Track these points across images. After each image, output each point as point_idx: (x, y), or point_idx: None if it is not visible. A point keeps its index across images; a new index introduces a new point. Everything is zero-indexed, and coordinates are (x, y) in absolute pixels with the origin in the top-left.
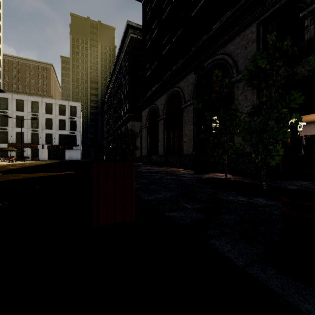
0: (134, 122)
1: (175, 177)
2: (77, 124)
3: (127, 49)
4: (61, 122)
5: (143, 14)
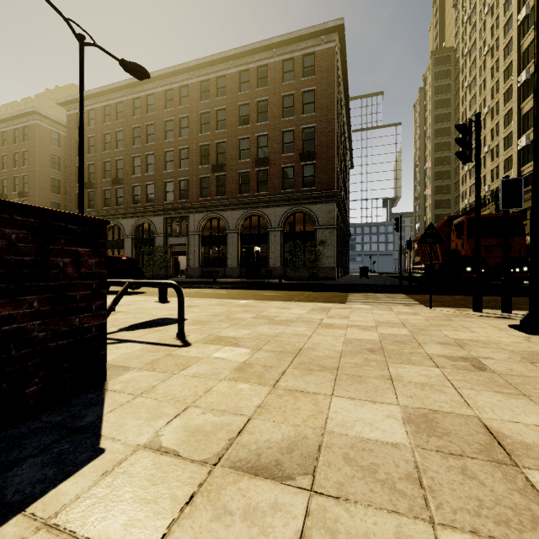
0: None
1: None
2: None
3: (24, 130)
4: None
5: (70, 127)
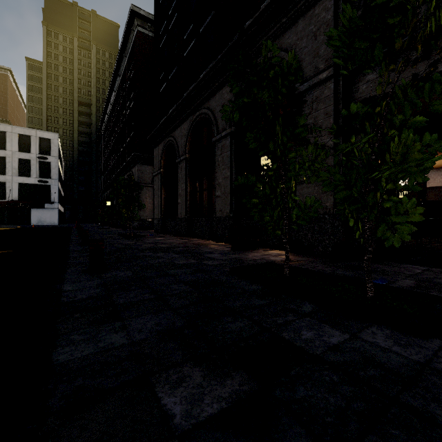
0: (142, 166)
1: (193, 262)
2: (51, 167)
3: (133, 52)
4: (23, 164)
5: None
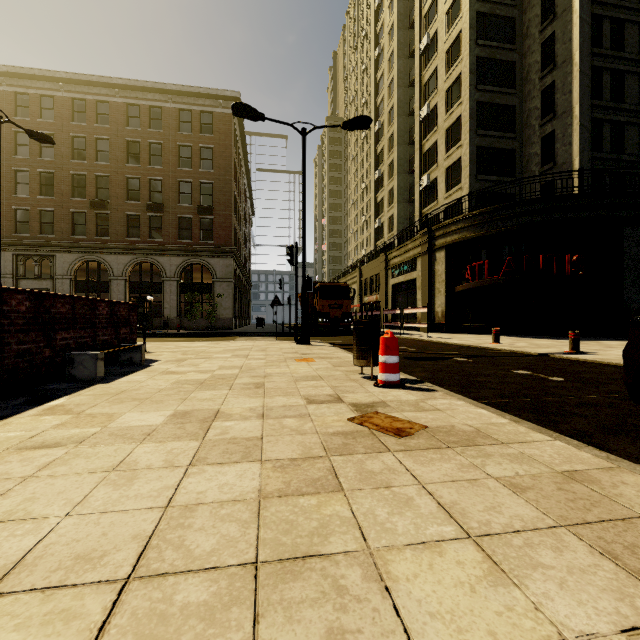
0: None
1: None
2: None
3: None
4: None
5: None
